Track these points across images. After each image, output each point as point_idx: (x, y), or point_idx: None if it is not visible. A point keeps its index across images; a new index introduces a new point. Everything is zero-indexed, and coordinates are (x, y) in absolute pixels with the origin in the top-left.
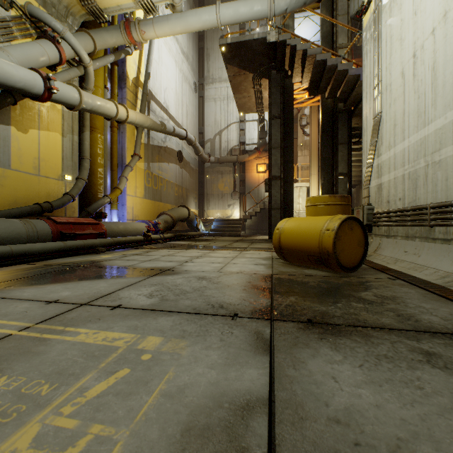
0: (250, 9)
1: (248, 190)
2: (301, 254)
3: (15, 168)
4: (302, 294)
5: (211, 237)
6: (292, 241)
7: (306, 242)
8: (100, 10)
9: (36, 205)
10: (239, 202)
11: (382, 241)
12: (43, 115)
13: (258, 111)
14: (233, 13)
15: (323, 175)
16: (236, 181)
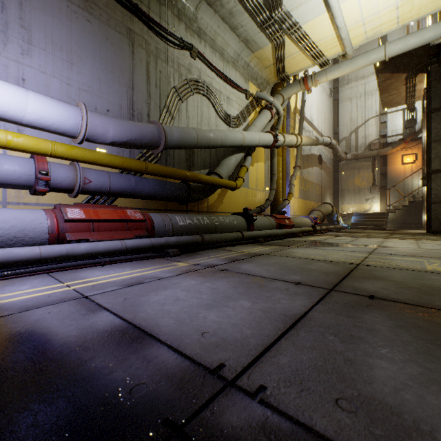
0: (421, 39)
1: (390, 183)
2: None
3: (250, 187)
4: None
5: (355, 230)
6: None
7: None
8: (287, 76)
9: (258, 208)
10: (379, 195)
11: None
12: (258, 153)
13: (407, 103)
14: (401, 46)
15: None
16: (375, 175)
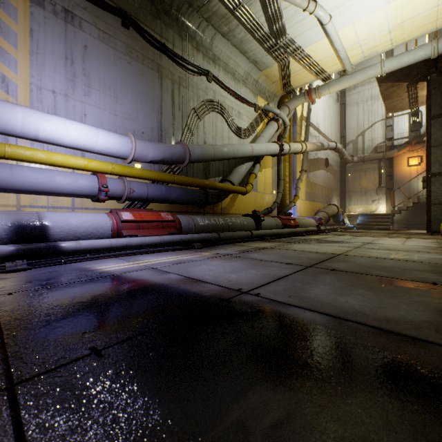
0: (413, 57)
1: (395, 185)
2: None
3: (258, 191)
4: None
5: (360, 230)
6: None
7: None
8: (293, 90)
9: (266, 210)
10: (385, 197)
11: None
12: (266, 160)
13: (411, 108)
14: (396, 64)
15: None
16: (381, 177)
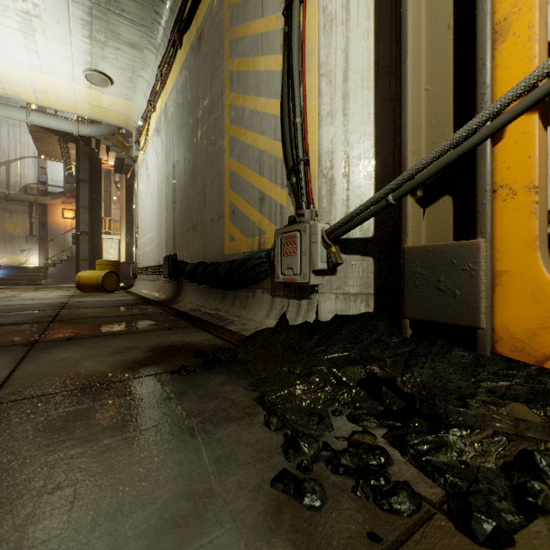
0: (59, 125)
1: (51, 236)
2: (90, 287)
3: None
4: (84, 296)
5: (3, 286)
6: (86, 281)
7: (92, 281)
8: None
9: None
10: (39, 247)
11: (139, 282)
12: None
13: (65, 161)
14: (43, 122)
15: (128, 235)
16: (34, 224)
